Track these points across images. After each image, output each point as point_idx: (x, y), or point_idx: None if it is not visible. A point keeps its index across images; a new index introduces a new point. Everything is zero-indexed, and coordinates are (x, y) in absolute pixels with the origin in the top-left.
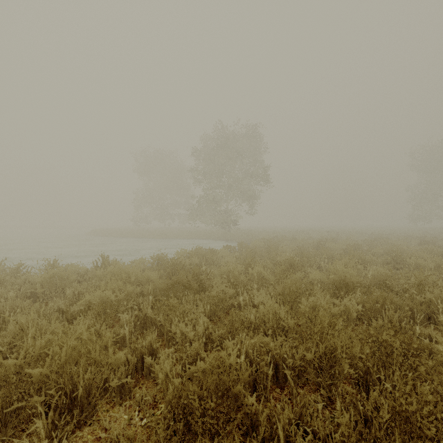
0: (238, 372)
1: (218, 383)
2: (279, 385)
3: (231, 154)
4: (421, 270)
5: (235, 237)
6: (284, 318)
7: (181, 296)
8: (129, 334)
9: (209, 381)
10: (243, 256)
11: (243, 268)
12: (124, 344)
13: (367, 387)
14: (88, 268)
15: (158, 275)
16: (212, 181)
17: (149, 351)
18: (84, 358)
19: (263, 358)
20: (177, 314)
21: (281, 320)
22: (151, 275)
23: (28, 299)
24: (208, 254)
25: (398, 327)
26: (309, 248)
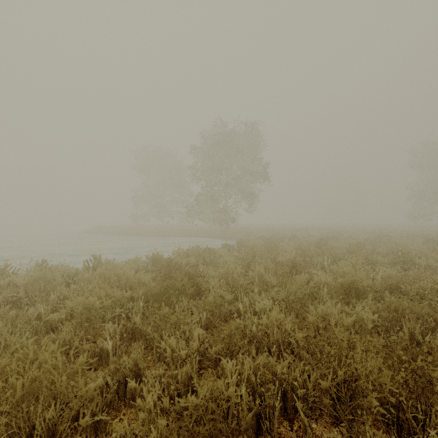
0: (238, 407)
1: (213, 432)
2: (287, 417)
3: (230, 151)
4: (432, 272)
5: (234, 234)
6: (291, 331)
7: (175, 302)
8: (113, 349)
9: (201, 432)
10: (243, 255)
11: (242, 269)
12: (108, 359)
13: (399, 427)
14: (78, 269)
15: (152, 277)
16: (210, 178)
17: (134, 371)
18: (46, 391)
19: (268, 387)
20: (168, 325)
21: (287, 332)
22: (143, 277)
23: (12, 303)
24: (205, 253)
25: (421, 341)
26: (310, 247)
